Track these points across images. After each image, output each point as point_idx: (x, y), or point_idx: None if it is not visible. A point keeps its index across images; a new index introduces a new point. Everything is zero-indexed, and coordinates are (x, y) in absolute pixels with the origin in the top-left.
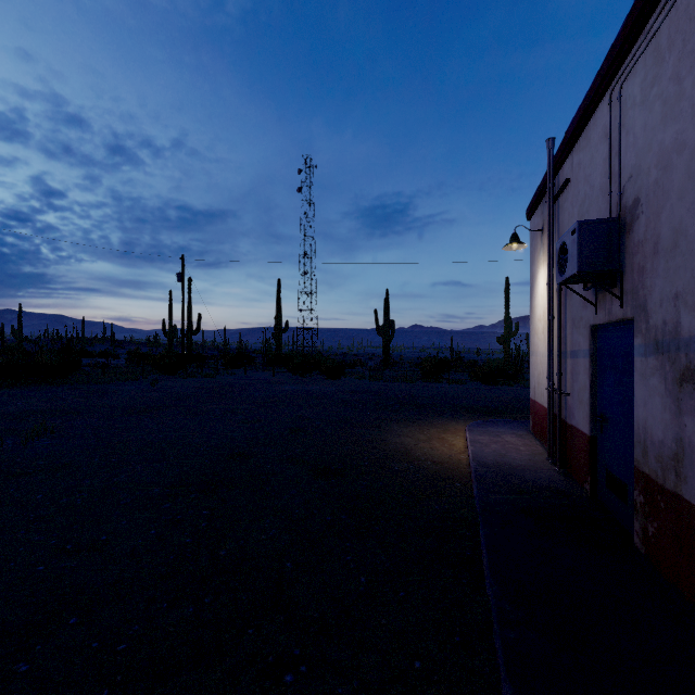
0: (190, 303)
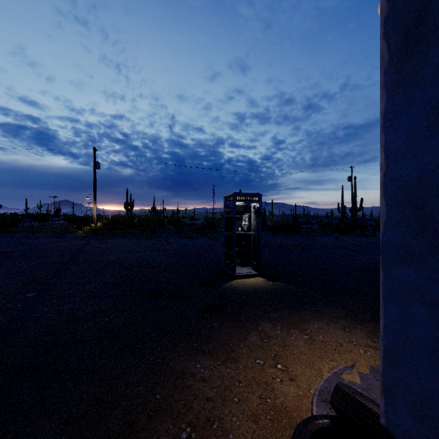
0: (355, 192)
